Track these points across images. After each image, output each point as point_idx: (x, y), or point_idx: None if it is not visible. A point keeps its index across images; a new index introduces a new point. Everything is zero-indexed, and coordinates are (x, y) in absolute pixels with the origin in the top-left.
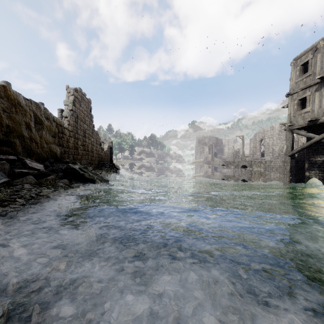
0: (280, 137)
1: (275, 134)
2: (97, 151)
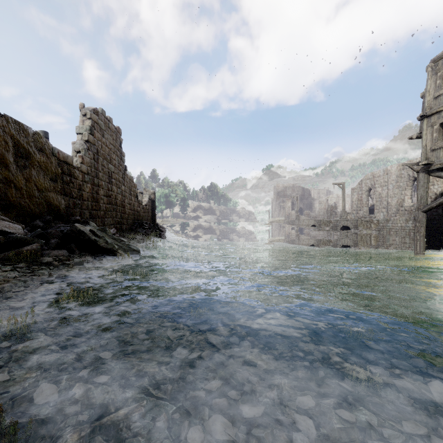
0: (399, 186)
1: (391, 180)
2: (132, 205)
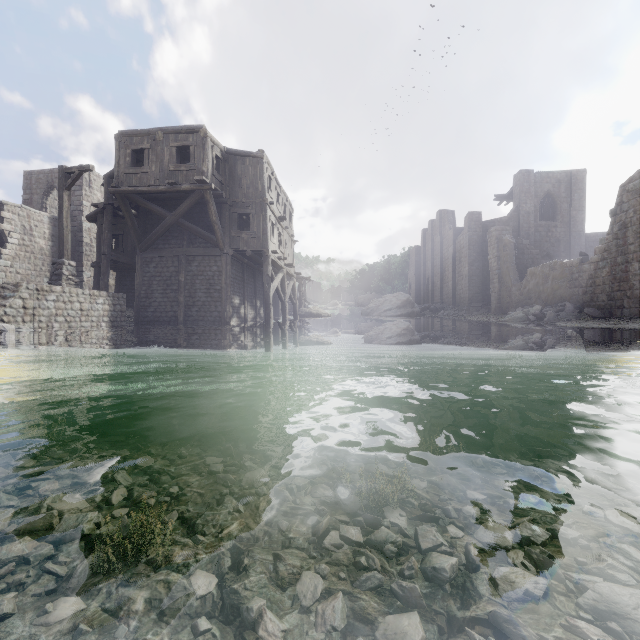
0: None
1: None
2: None
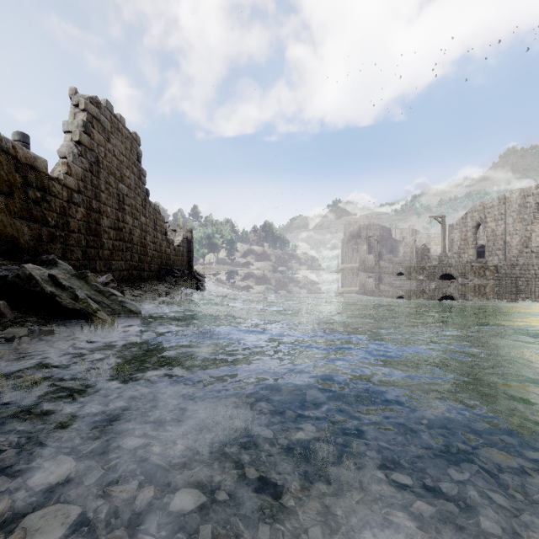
0: (523, 219)
1: (511, 212)
2: (158, 244)
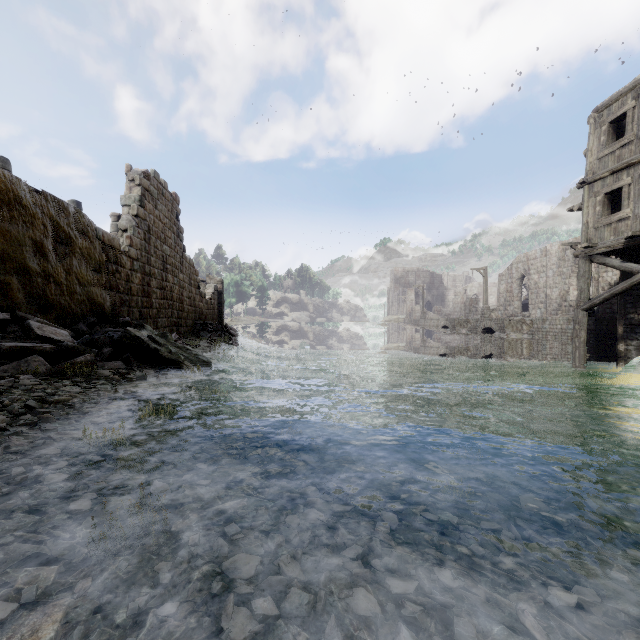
0: (562, 272)
1: (551, 265)
2: (192, 299)
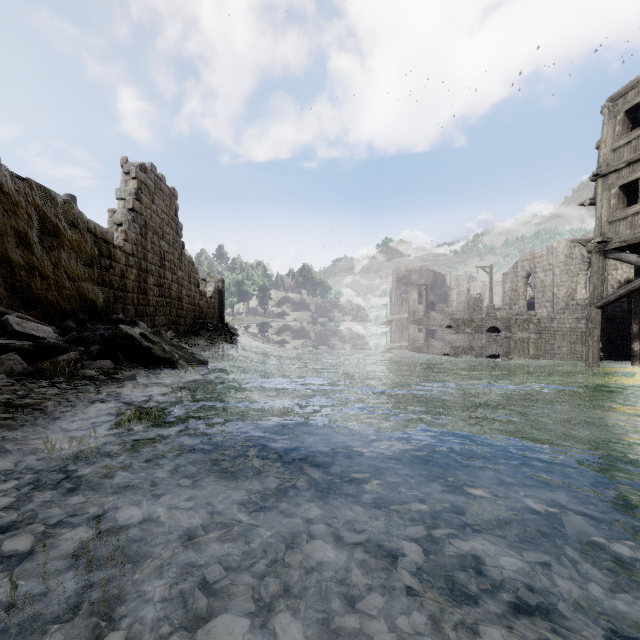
0: (569, 270)
1: (558, 263)
2: (192, 297)
